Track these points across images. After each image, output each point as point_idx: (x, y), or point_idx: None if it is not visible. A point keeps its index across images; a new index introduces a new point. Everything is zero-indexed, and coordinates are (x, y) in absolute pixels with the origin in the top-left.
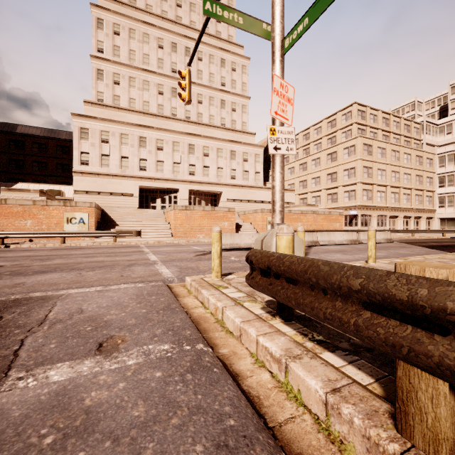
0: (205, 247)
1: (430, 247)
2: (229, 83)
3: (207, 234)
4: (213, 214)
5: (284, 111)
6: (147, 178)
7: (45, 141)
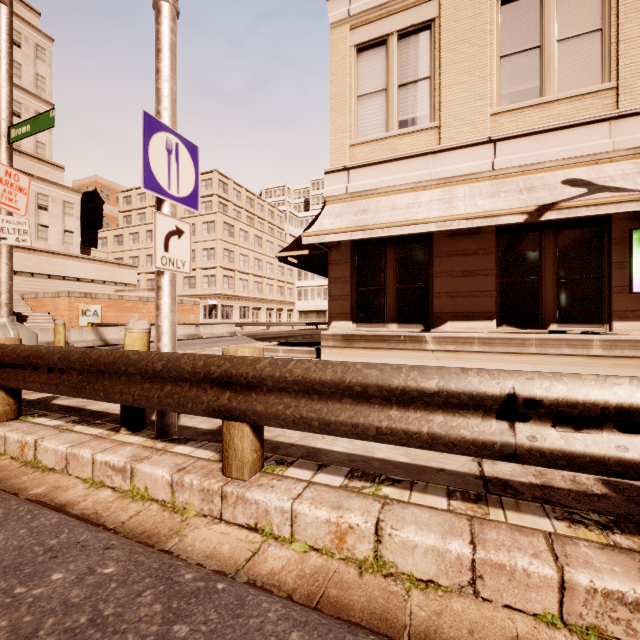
0: None
1: (258, 339)
2: None
3: None
4: None
5: (12, 201)
6: None
7: None
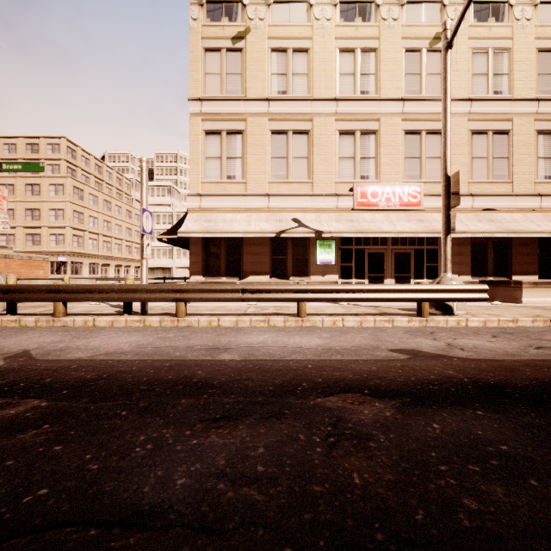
0: None
1: None
2: None
3: None
4: None
5: (1, 205)
6: None
7: None
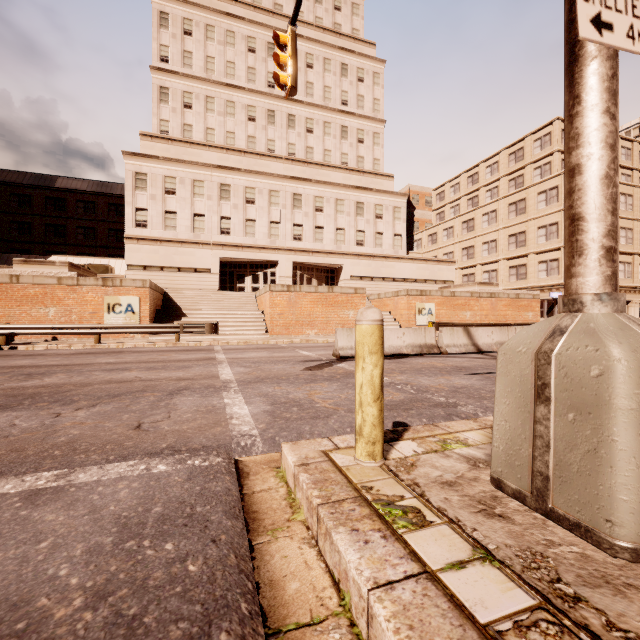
0: (319, 352)
1: None
2: (354, 100)
3: (322, 329)
4: (331, 298)
5: None
6: (231, 246)
7: (94, 198)
